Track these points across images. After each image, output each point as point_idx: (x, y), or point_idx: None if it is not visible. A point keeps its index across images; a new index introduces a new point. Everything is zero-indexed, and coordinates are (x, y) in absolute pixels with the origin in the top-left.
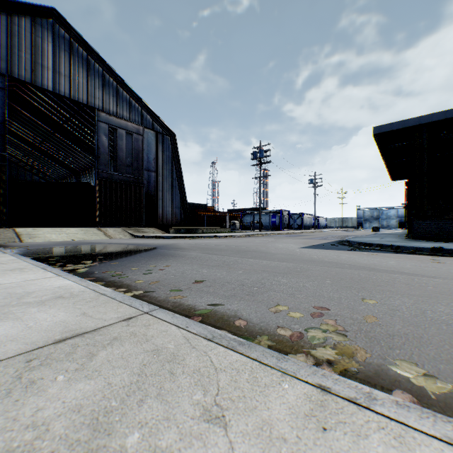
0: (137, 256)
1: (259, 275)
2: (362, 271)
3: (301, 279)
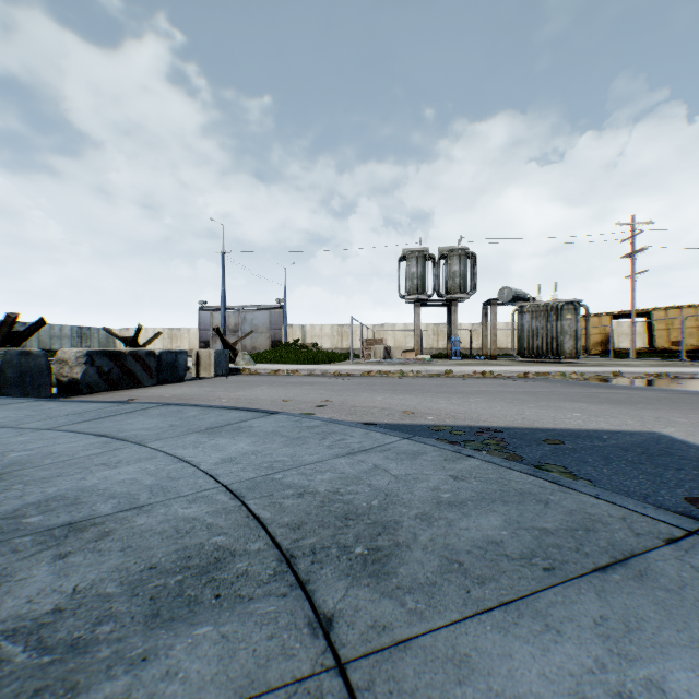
0: (618, 385)
1: (452, 383)
2: (401, 388)
3: (426, 383)
